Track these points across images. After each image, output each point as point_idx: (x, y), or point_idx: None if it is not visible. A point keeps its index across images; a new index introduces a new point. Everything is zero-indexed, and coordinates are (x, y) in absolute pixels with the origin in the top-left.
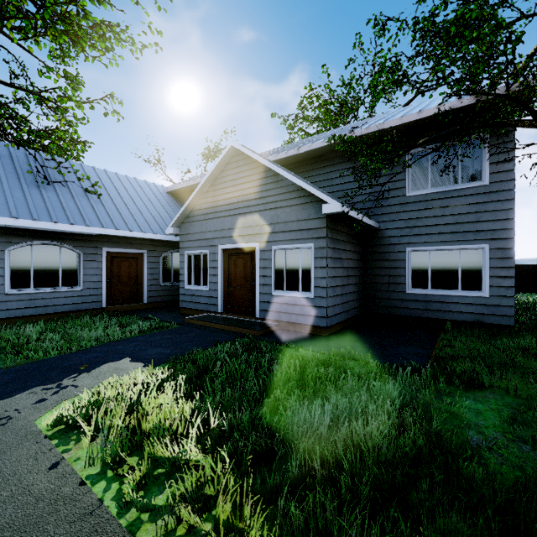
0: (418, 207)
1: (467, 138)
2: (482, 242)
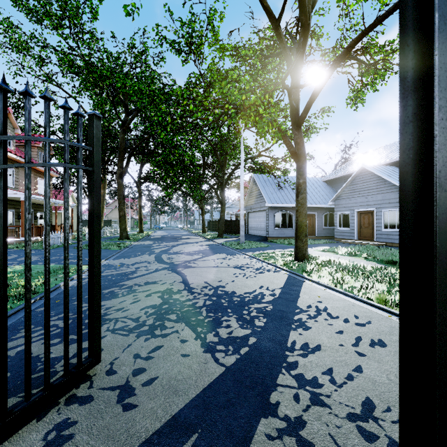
0: None
1: None
2: None
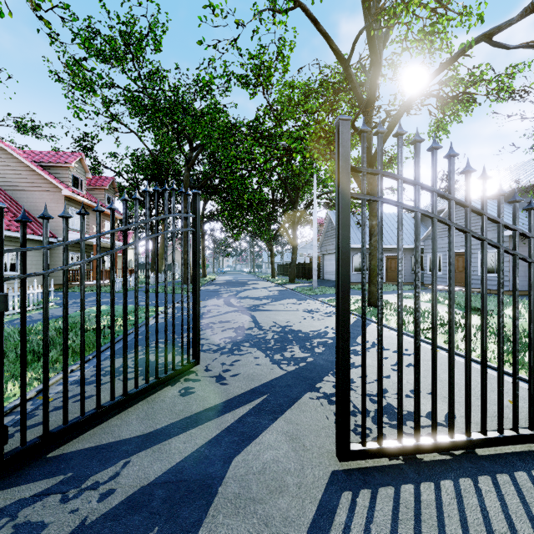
0: None
1: None
2: None
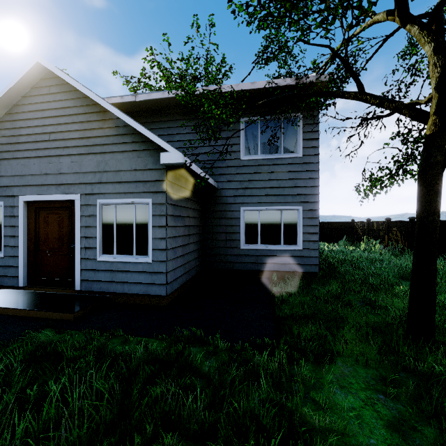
0: (250, 171)
1: (288, 114)
2: (297, 204)
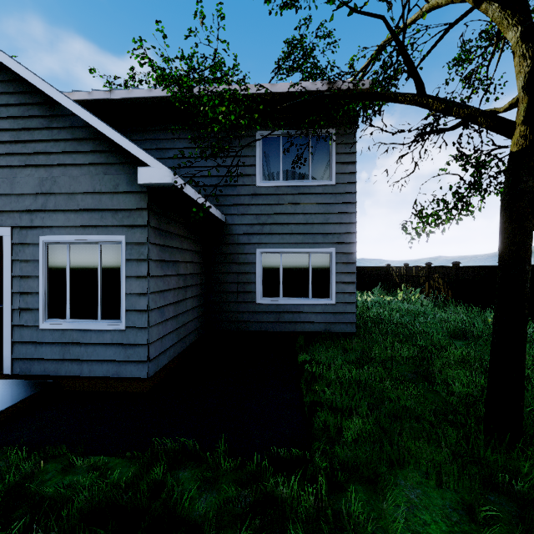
0: (269, 201)
1: (319, 129)
2: (330, 246)
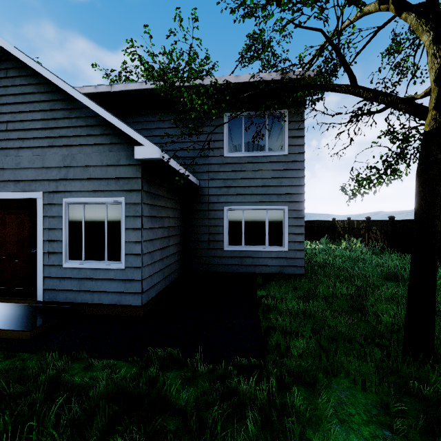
0: (234, 168)
1: (274, 110)
2: (283, 204)
